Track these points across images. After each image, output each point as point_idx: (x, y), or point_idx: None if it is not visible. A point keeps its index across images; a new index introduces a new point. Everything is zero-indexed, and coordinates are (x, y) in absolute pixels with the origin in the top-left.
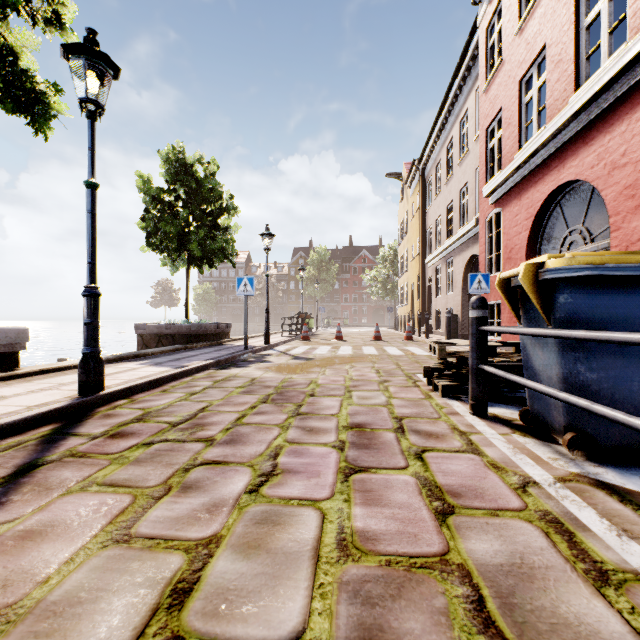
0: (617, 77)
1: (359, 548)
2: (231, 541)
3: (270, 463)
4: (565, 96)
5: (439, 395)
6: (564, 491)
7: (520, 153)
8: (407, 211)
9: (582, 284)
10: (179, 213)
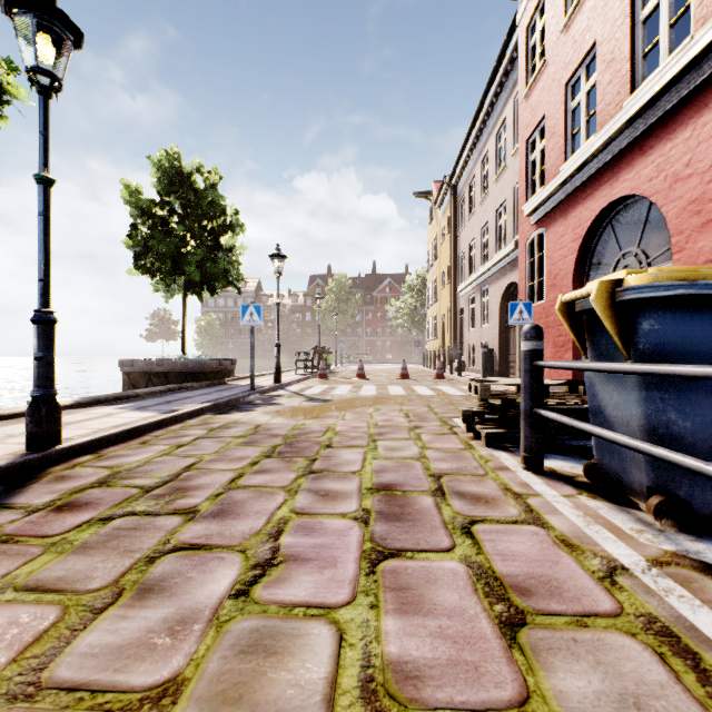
0: (681, 75)
1: (394, 696)
2: (197, 690)
3: (269, 546)
4: (619, 100)
5: (482, 444)
6: (665, 581)
7: (567, 165)
8: (437, 234)
9: (673, 306)
10: (173, 230)
